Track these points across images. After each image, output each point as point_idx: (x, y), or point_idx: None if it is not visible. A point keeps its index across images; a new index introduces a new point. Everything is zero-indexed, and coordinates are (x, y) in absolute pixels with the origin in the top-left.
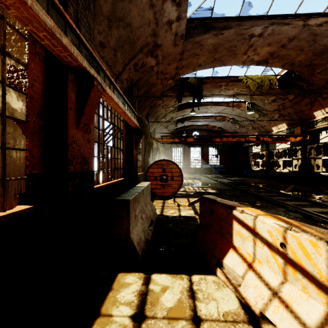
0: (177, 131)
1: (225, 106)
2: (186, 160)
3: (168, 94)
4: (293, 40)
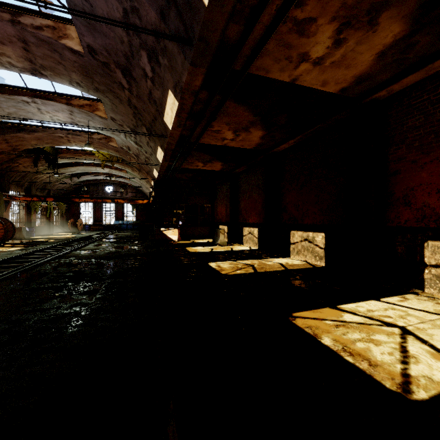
0: (85, 184)
1: (108, 168)
2: (97, 216)
3: (22, 159)
4: (94, 142)
